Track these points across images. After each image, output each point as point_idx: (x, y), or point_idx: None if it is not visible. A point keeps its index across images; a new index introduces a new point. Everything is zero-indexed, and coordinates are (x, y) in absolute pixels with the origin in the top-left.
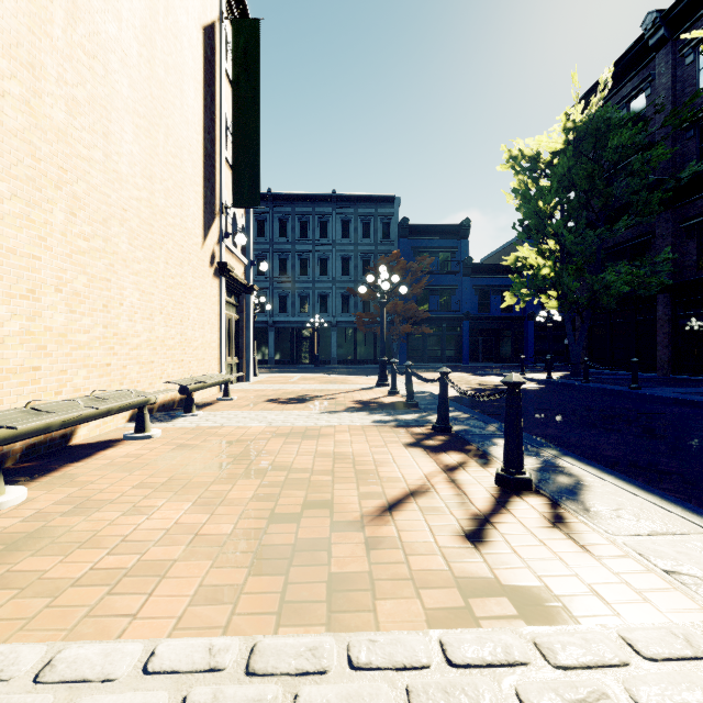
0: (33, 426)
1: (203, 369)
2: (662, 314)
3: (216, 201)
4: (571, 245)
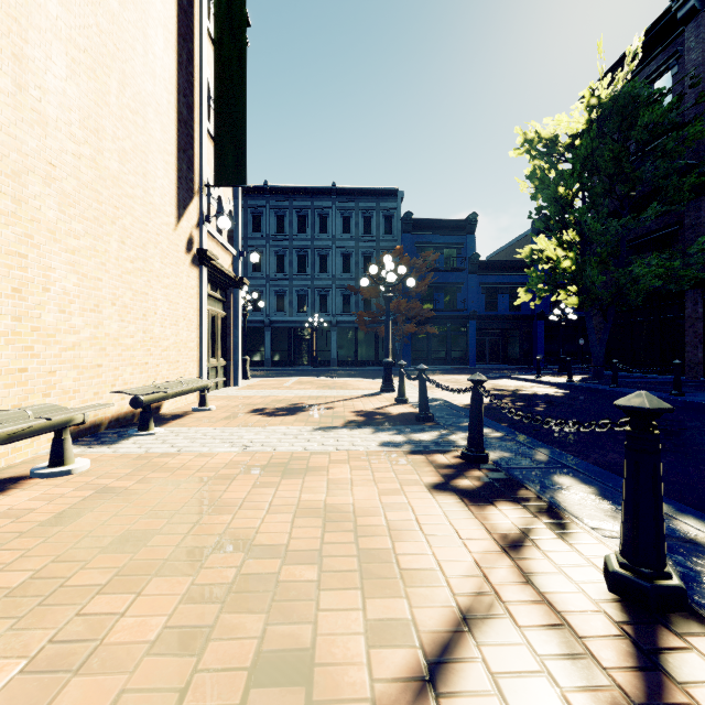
0: None
1: (177, 373)
2: (692, 312)
3: (195, 178)
4: (595, 235)
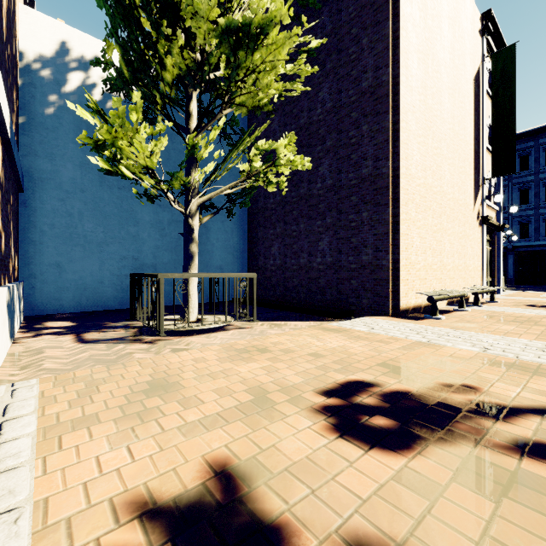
0: (442, 297)
1: (473, 283)
2: None
3: (480, 178)
4: None
